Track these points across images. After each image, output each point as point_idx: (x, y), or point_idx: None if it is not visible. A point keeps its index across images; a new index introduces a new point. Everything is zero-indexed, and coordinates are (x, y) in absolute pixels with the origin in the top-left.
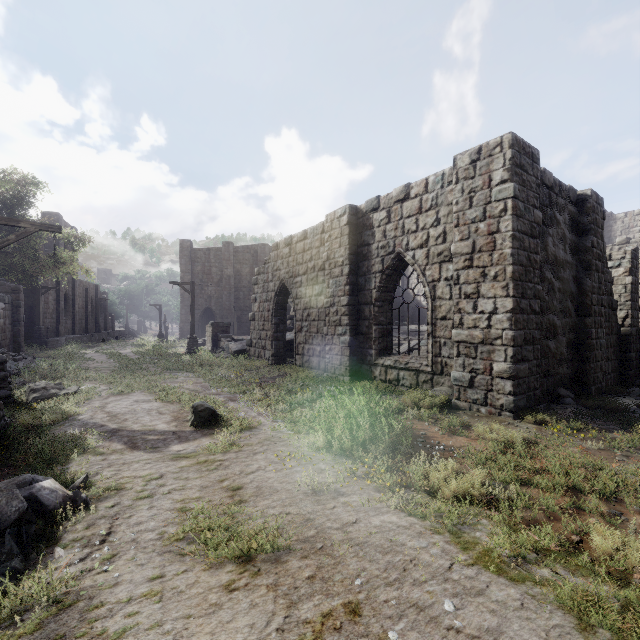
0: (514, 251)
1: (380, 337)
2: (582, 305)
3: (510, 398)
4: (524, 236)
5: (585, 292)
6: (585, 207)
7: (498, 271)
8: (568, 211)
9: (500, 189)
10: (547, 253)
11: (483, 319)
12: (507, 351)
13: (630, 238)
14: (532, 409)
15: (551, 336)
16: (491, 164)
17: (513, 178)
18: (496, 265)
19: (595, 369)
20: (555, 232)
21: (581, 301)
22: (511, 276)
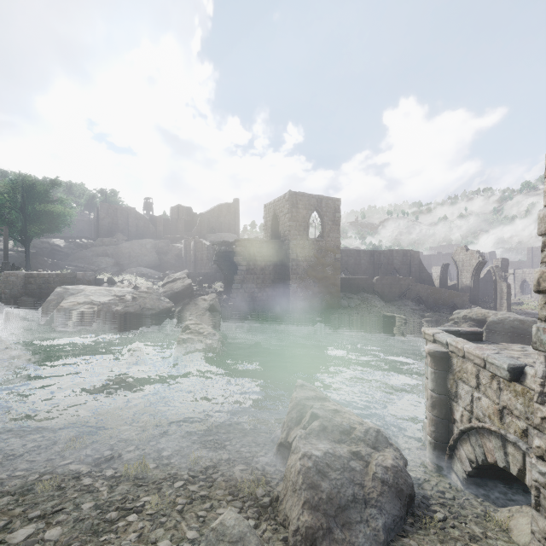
0: None
1: (521, 292)
2: None
3: None
4: None
5: None
6: None
7: None
8: None
9: None
10: None
11: None
12: None
13: None
14: None
15: None
16: None
17: None
18: None
19: None
20: None
21: None
22: None
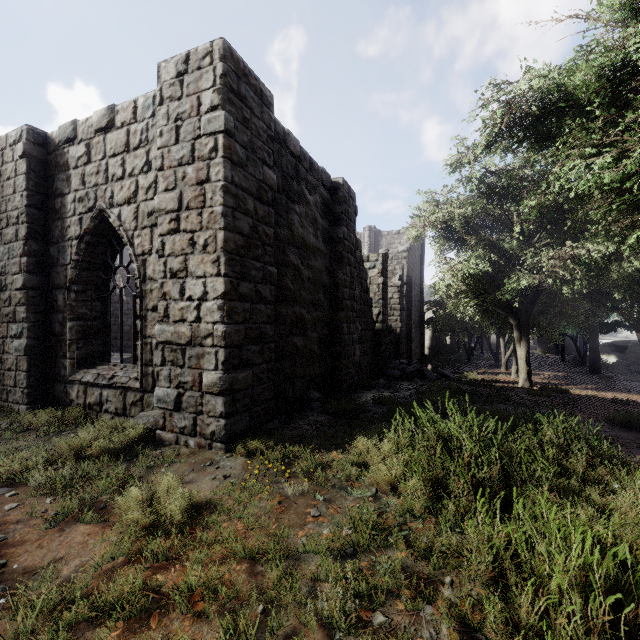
0: (227, 210)
1: (80, 339)
2: (336, 299)
3: (221, 422)
4: (247, 195)
5: (338, 285)
6: (338, 196)
7: (208, 238)
8: (321, 195)
9: (210, 118)
10: (293, 233)
11: (192, 308)
12: (218, 354)
13: (388, 250)
14: (257, 430)
15: (299, 332)
16: (200, 80)
17: (225, 105)
18: (206, 229)
19: (347, 365)
20: (304, 212)
21: (335, 294)
22: (222, 246)
